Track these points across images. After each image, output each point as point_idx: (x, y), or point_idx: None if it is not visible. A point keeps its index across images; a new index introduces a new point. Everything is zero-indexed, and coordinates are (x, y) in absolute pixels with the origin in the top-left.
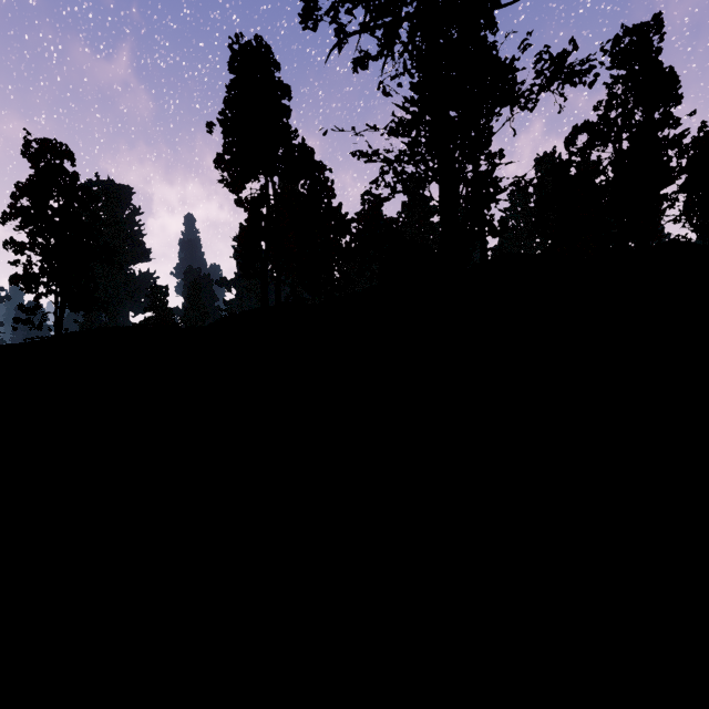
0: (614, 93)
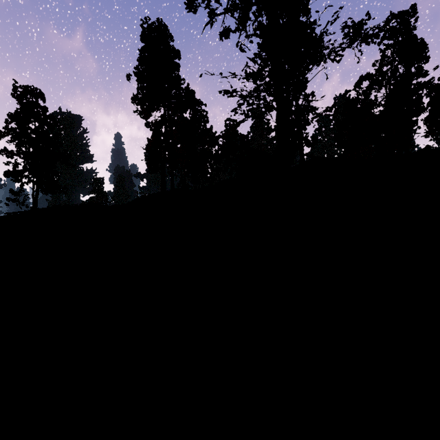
0: (385, 55)
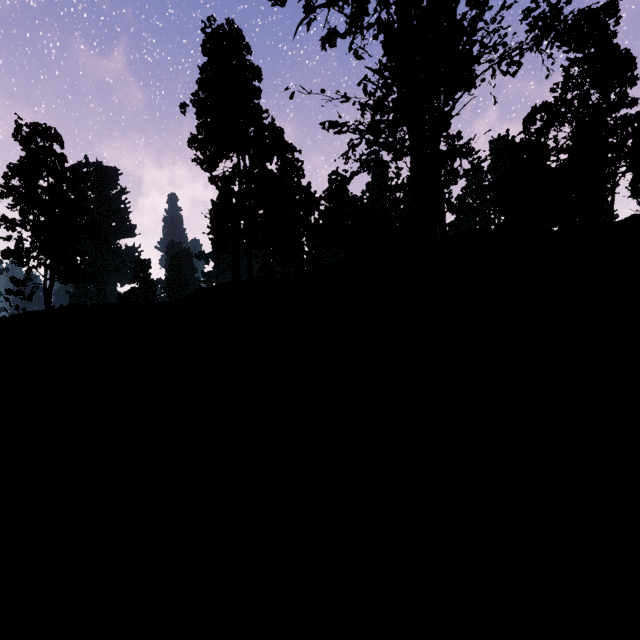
0: (570, 75)
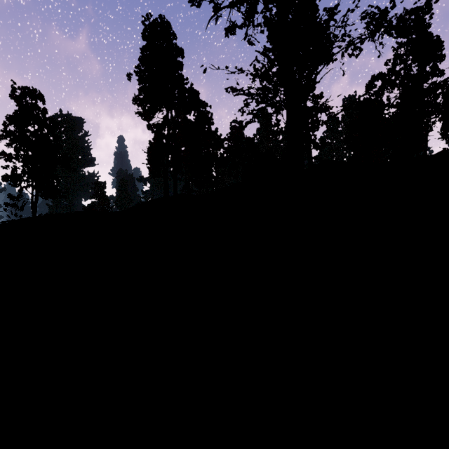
0: (398, 54)
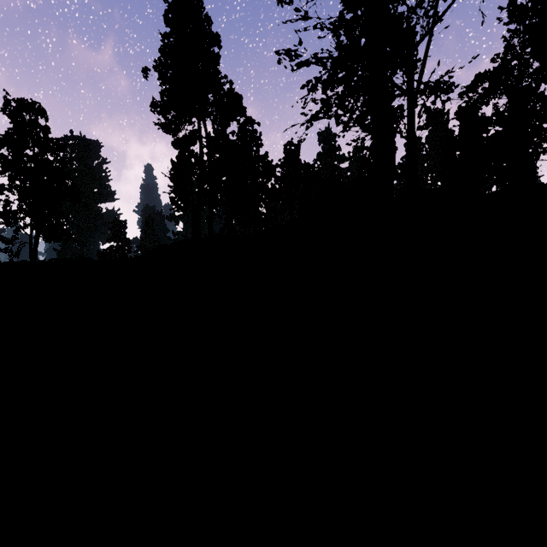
0: (511, 45)
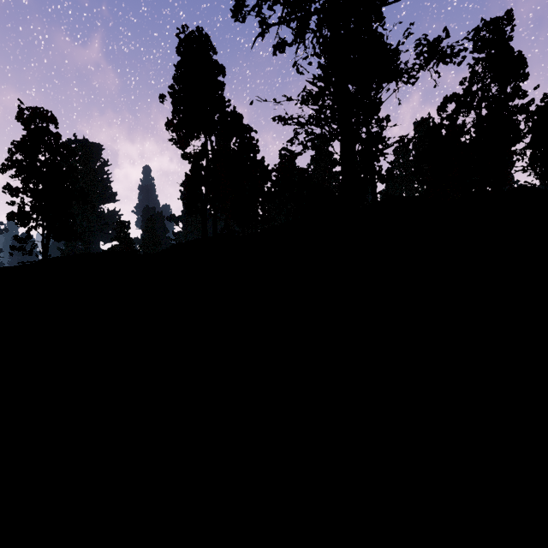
0: (475, 71)
